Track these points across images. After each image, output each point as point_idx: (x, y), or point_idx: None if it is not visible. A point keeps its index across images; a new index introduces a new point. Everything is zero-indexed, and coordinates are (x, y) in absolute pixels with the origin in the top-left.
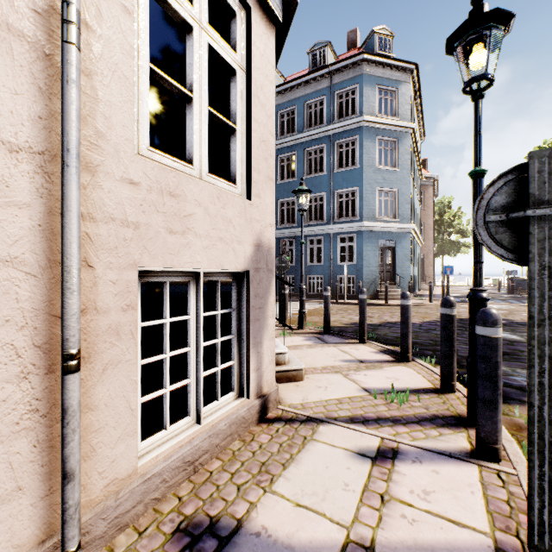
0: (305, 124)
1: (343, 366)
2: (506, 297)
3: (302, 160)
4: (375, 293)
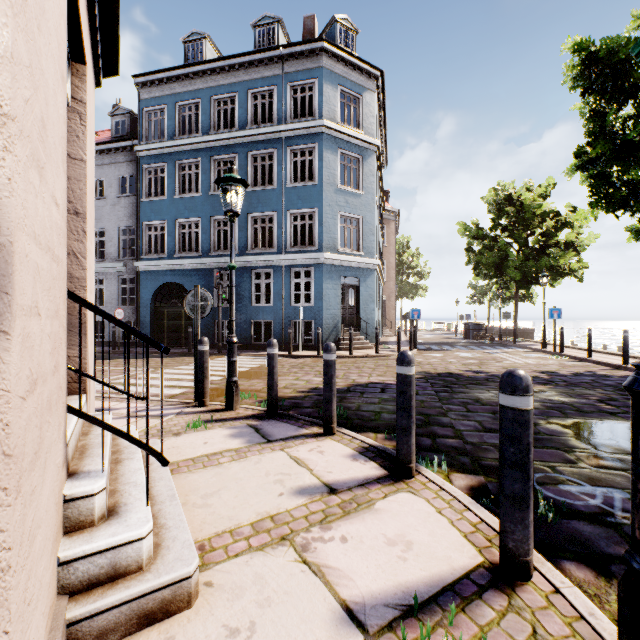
0: (249, 119)
1: (298, 511)
2: (465, 342)
3: (245, 167)
4: (337, 342)
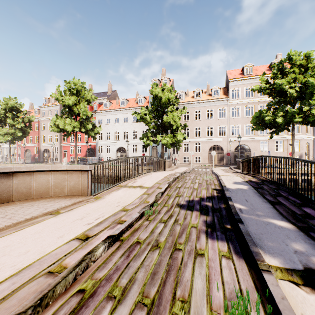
0: None
1: None
2: None
3: None
4: None
